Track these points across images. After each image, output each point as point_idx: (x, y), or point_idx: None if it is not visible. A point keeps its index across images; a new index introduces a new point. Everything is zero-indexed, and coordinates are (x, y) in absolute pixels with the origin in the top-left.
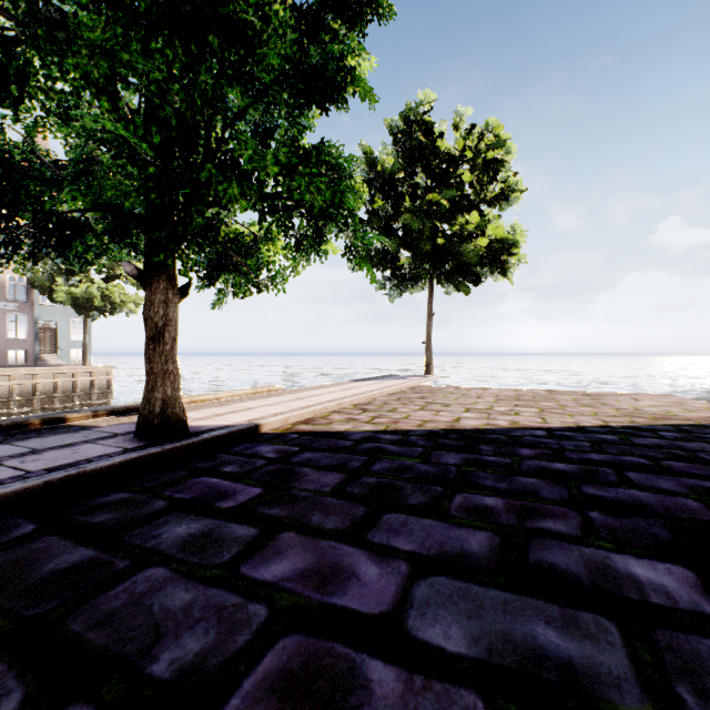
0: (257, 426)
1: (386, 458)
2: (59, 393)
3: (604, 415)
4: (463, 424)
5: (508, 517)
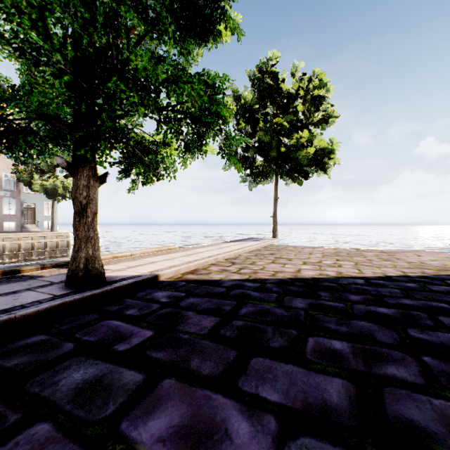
0: (157, 276)
1: (250, 303)
2: (35, 249)
3: (401, 267)
4: (303, 274)
5: (356, 362)
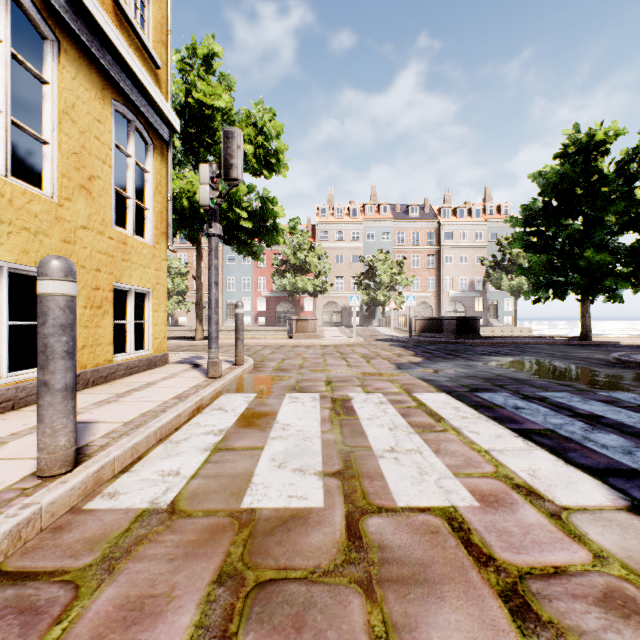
0: (618, 342)
1: None
2: None
3: None
4: None
5: None
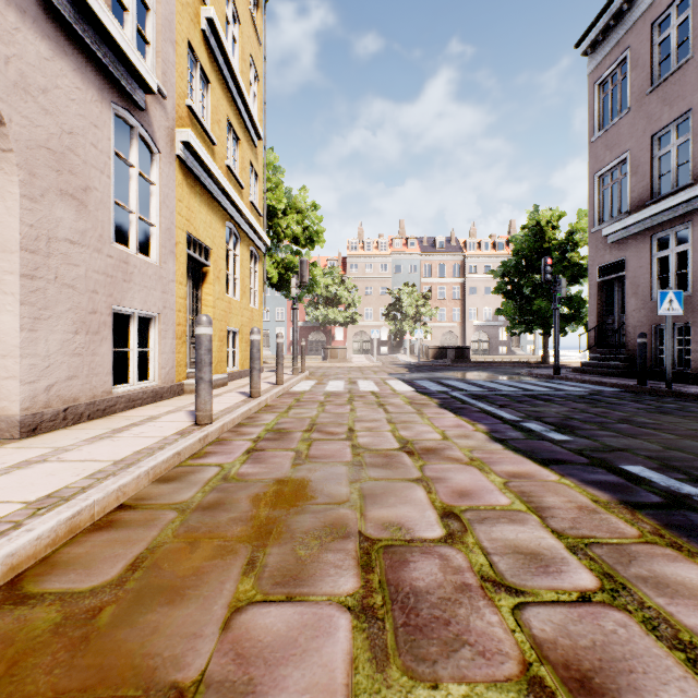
0: (566, 365)
1: None
2: None
3: None
4: None
5: None
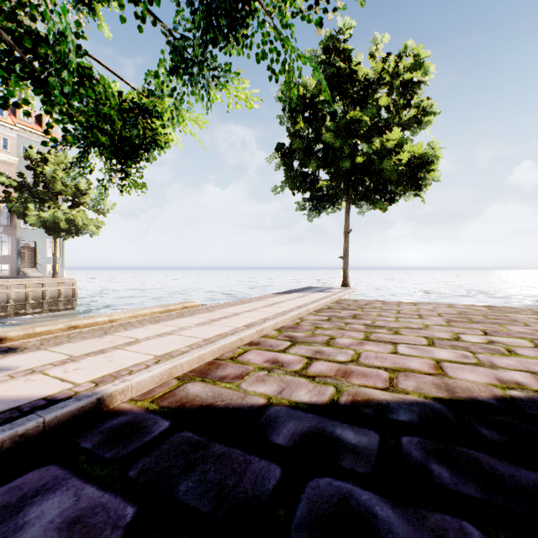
0: (100, 400)
1: None
2: (30, 300)
3: None
4: (461, 381)
5: None
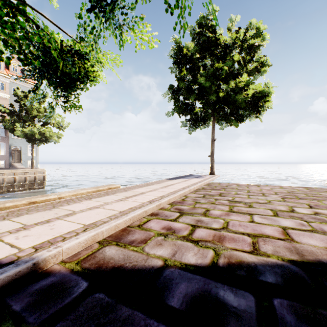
0: (35, 264)
1: None
2: (17, 183)
3: None
4: (305, 245)
5: None
